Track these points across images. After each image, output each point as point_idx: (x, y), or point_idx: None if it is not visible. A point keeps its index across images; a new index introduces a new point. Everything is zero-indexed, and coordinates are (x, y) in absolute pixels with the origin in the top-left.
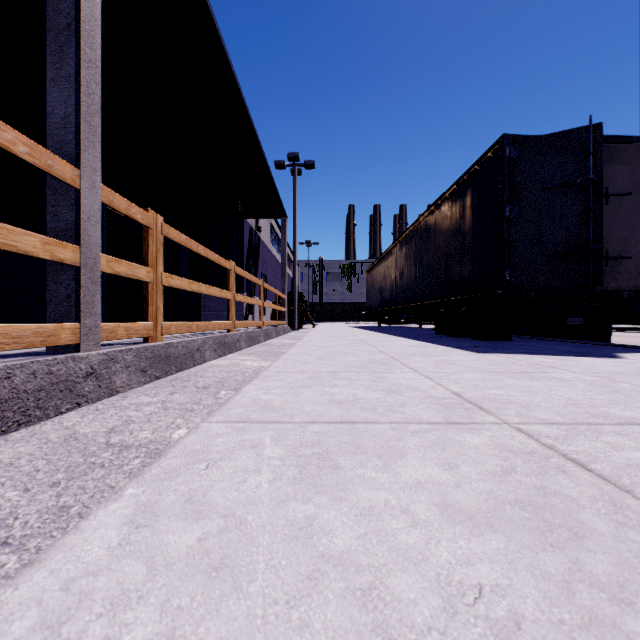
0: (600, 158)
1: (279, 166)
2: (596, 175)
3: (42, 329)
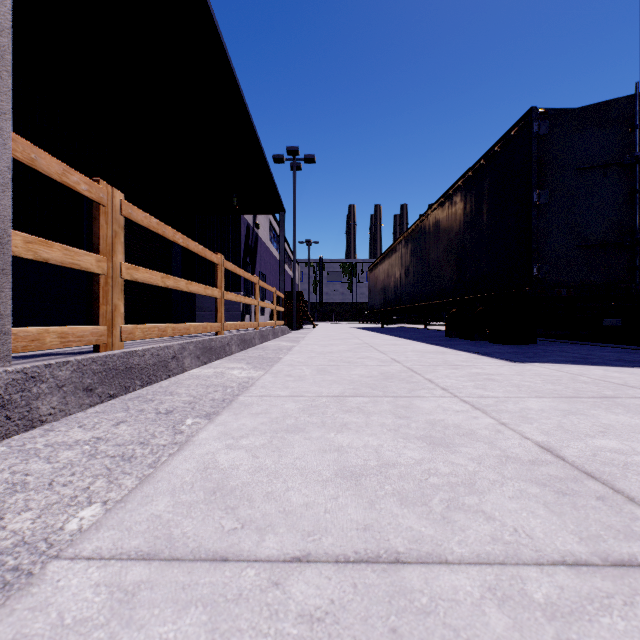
0: None
1: (278, 160)
2: None
3: None
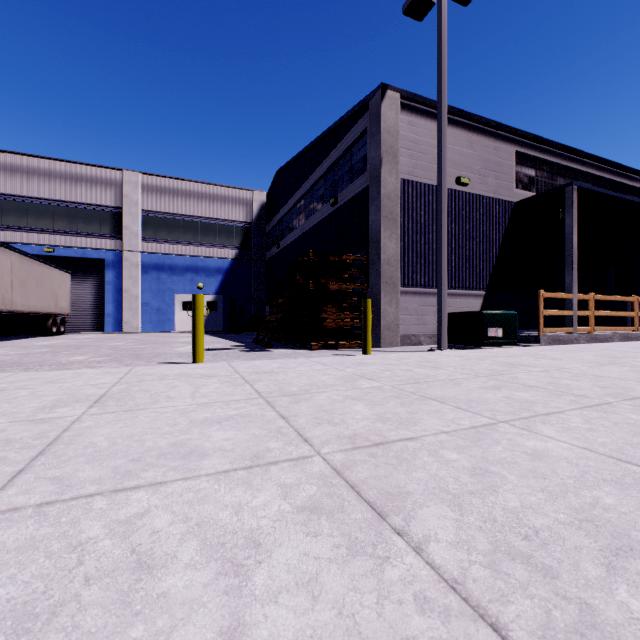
0: None
1: None
2: None
3: (567, 329)
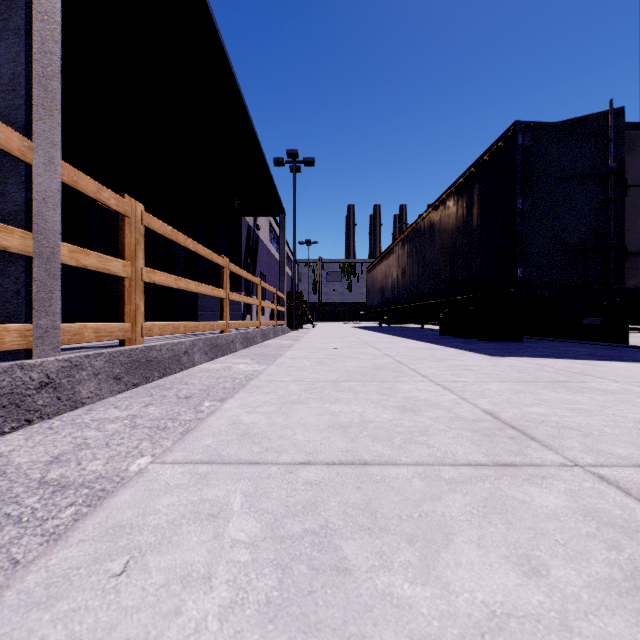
0: (622, 145)
1: (278, 163)
2: (617, 164)
3: None
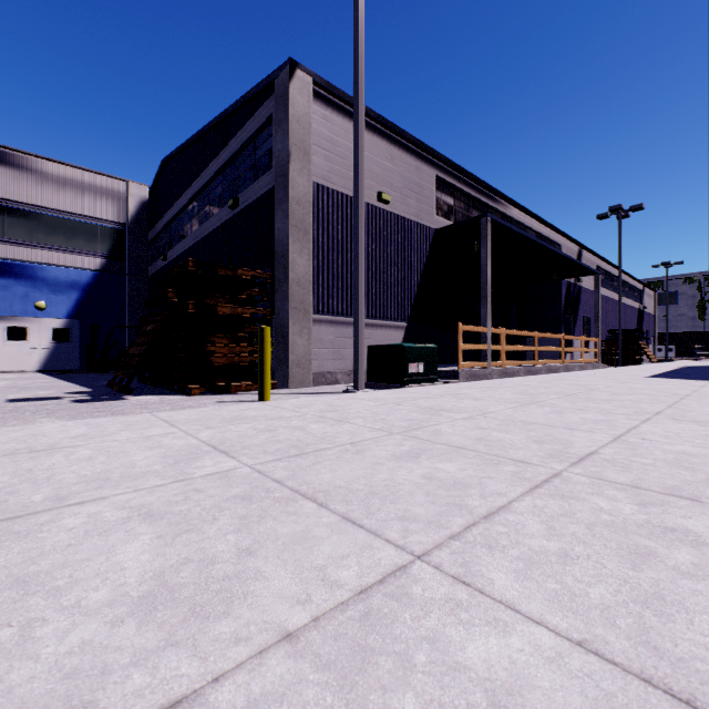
0: None
1: (601, 218)
2: None
3: (482, 363)
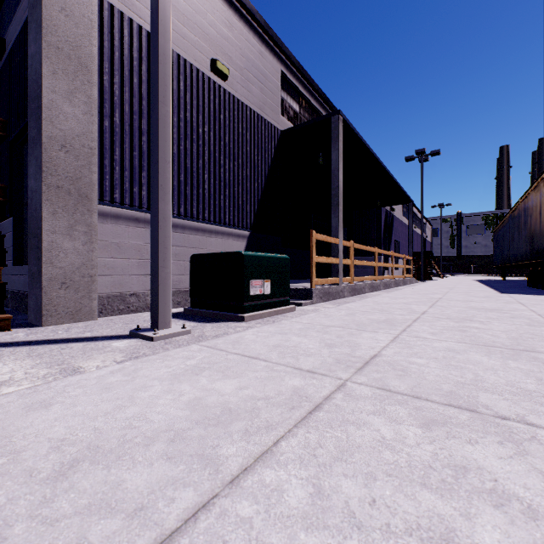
0: None
1: (408, 160)
2: None
3: (335, 279)
